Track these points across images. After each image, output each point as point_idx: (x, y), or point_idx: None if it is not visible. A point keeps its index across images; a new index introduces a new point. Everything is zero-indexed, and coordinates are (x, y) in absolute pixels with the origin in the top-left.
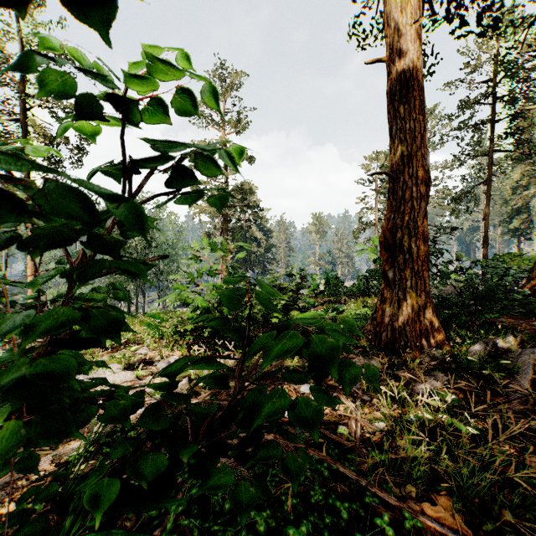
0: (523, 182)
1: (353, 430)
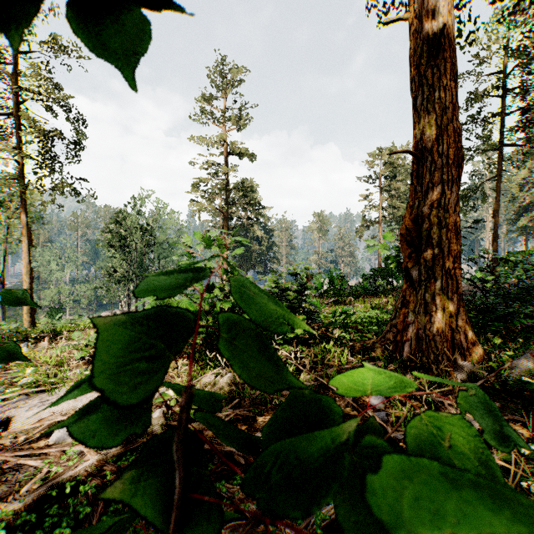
0: (531, 179)
1: None
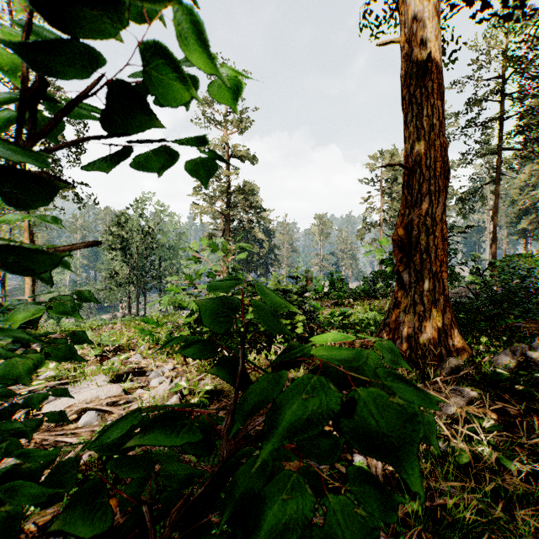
0: (531, 182)
1: (373, 464)
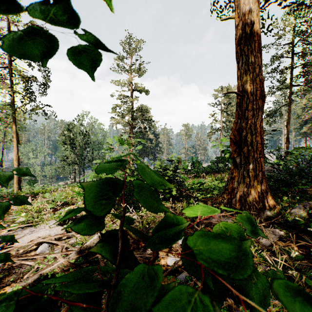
0: (309, 105)
1: None
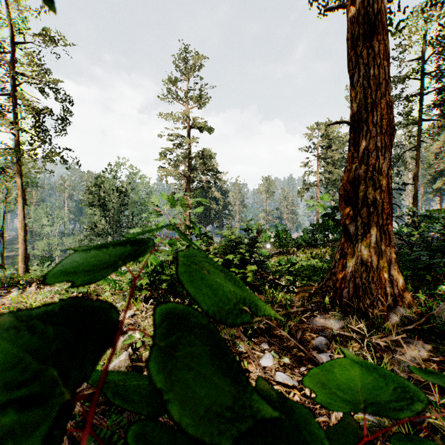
0: (444, 149)
1: None
